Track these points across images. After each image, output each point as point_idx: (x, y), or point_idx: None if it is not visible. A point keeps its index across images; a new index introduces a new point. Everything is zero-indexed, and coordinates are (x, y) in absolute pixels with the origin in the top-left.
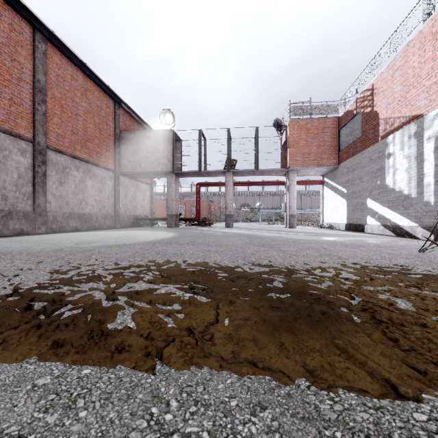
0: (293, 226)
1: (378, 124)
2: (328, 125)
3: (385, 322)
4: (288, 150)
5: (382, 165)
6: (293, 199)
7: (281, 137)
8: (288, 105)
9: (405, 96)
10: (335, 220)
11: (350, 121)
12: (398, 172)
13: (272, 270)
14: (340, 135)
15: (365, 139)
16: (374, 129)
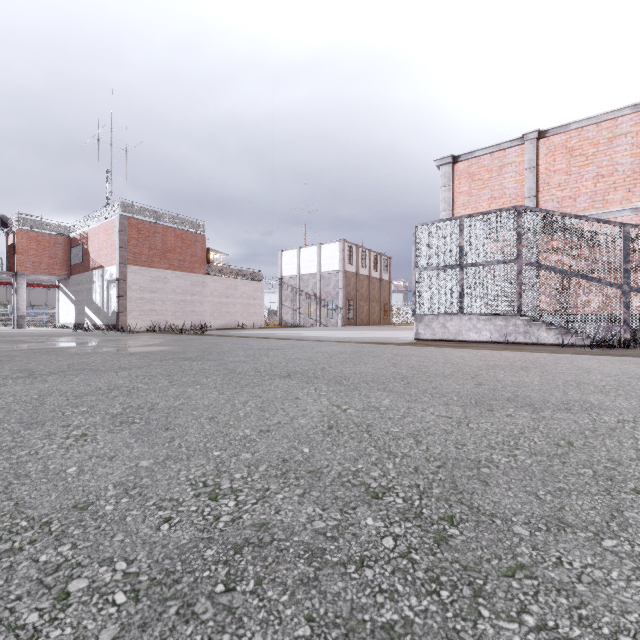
0: (22, 326)
1: (90, 260)
2: (61, 242)
3: (28, 336)
4: (16, 256)
5: (92, 287)
6: (23, 301)
7: (8, 236)
8: (16, 213)
9: (99, 252)
10: (68, 321)
11: (78, 246)
12: (97, 293)
13: (3, 335)
14: (72, 253)
15: (85, 266)
16: (88, 262)
